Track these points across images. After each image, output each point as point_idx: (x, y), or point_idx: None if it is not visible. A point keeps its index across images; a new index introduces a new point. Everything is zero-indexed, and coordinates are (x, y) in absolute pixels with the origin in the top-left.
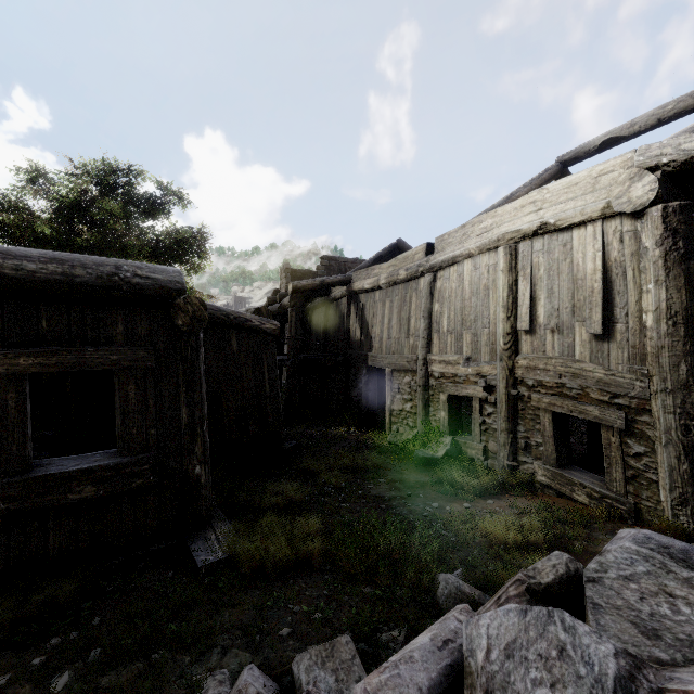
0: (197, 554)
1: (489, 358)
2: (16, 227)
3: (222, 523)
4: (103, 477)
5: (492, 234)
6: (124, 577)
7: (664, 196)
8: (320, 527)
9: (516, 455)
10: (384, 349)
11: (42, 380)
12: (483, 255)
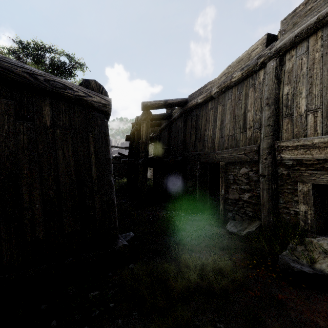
0: None
1: None
2: None
3: None
4: None
5: None
6: None
7: None
8: None
9: None
10: (216, 147)
11: None
12: None
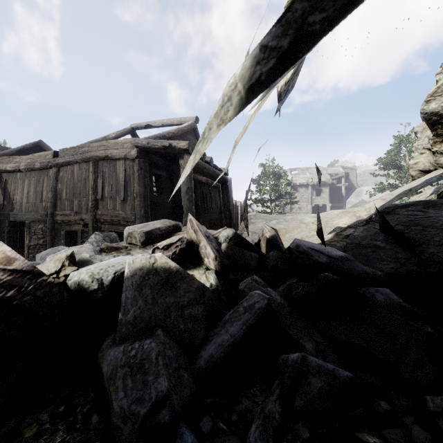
0: None
1: (86, 211)
2: None
3: None
4: None
5: (87, 155)
6: None
7: (139, 156)
8: None
9: None
10: (24, 210)
11: None
12: (83, 163)
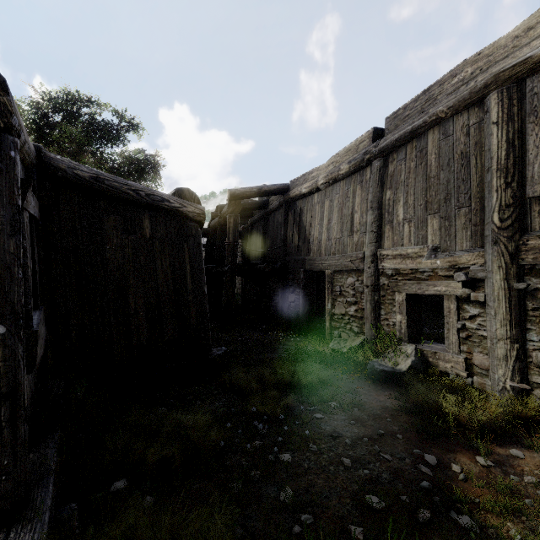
0: None
1: (470, 244)
2: None
3: (33, 525)
4: None
5: (476, 82)
6: None
7: None
8: None
9: (526, 374)
10: (323, 251)
11: None
12: (458, 115)
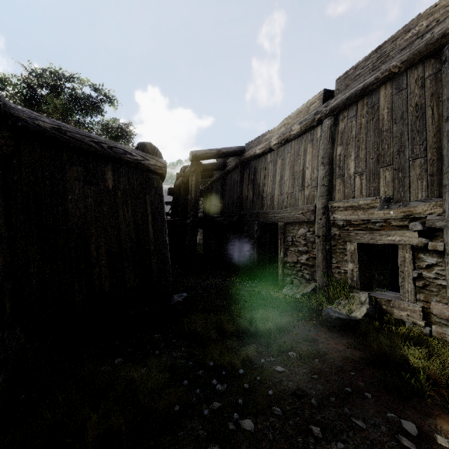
0: None
1: (426, 194)
2: None
3: None
4: None
5: (433, 33)
6: None
7: None
8: None
9: None
10: (276, 205)
11: None
12: (412, 69)
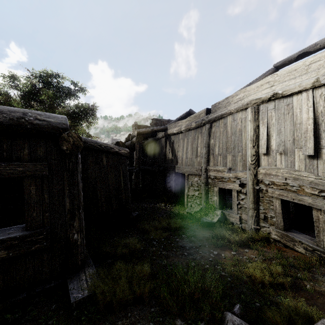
0: (72, 292)
1: (242, 168)
2: (1, 103)
3: (91, 268)
4: (12, 244)
5: (244, 101)
6: (22, 310)
7: None
8: (149, 271)
9: (259, 222)
10: (184, 163)
11: (10, 179)
12: (238, 113)
